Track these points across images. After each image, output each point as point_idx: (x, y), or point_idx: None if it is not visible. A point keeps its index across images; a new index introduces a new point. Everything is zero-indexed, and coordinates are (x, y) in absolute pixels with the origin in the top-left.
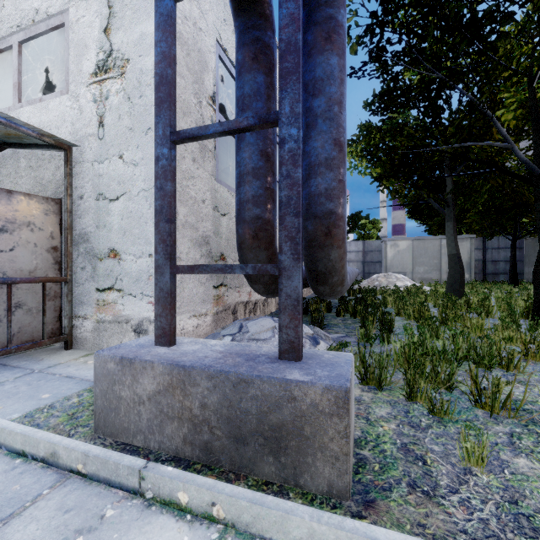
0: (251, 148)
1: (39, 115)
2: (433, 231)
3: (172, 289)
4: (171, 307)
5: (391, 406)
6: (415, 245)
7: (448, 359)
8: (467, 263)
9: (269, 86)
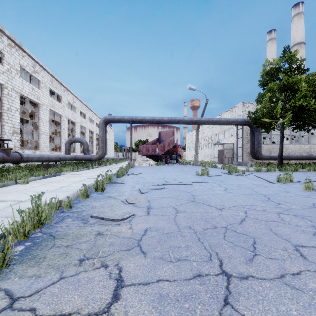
0: (250, 142)
1: (231, 139)
2: None
3: (237, 157)
4: (237, 159)
5: None
6: None
7: None
8: None
9: (252, 135)
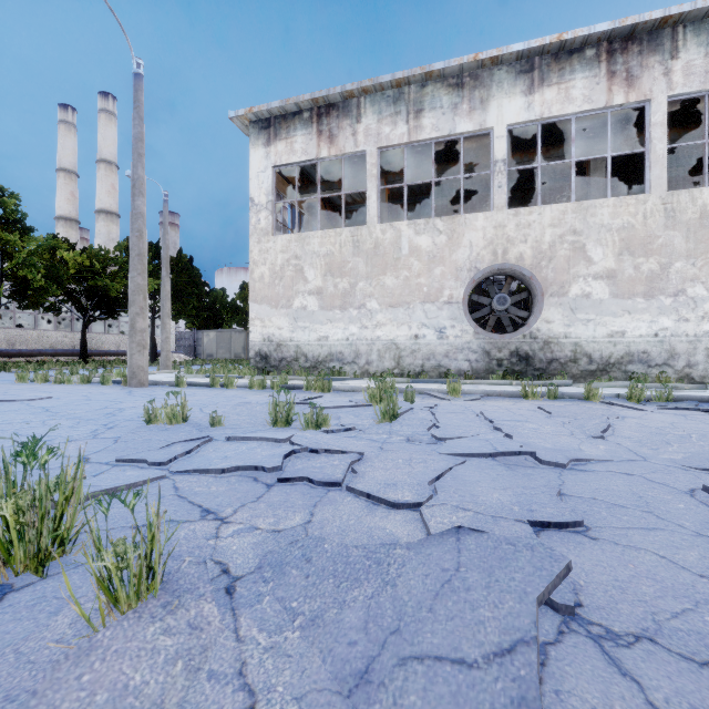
0: None
1: None
2: None
3: None
4: None
5: None
6: (218, 335)
7: None
8: (243, 347)
9: None
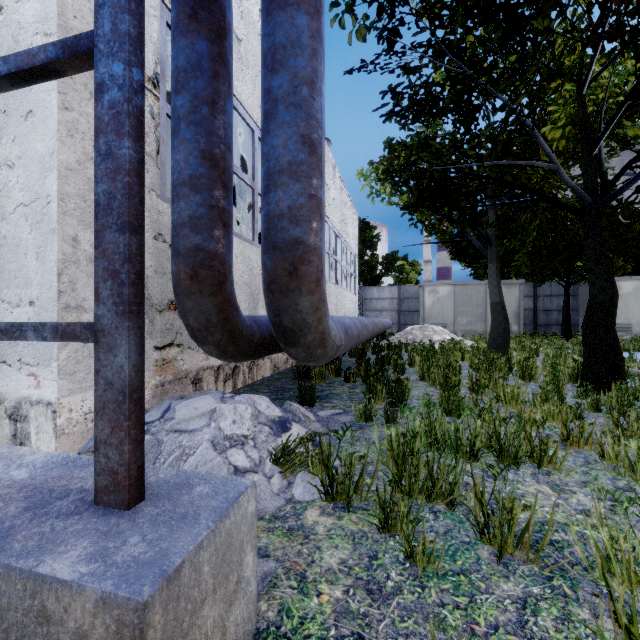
0: (187, 147)
1: None
2: (479, 275)
3: None
4: None
5: (353, 544)
6: (457, 291)
7: (463, 450)
8: (515, 313)
9: (216, 58)
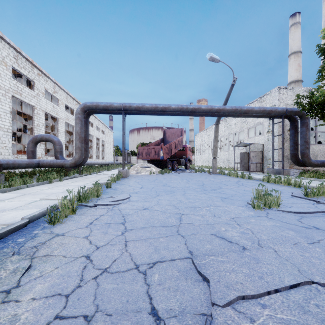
0: (291, 142)
1: (258, 138)
2: None
3: (273, 163)
4: (273, 165)
5: None
6: None
7: None
8: None
9: (295, 131)
